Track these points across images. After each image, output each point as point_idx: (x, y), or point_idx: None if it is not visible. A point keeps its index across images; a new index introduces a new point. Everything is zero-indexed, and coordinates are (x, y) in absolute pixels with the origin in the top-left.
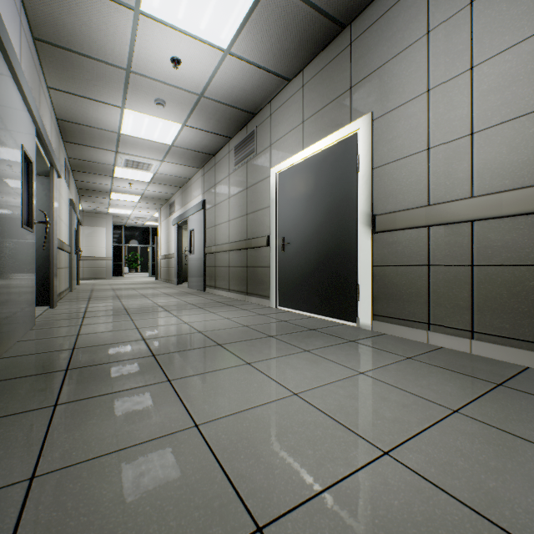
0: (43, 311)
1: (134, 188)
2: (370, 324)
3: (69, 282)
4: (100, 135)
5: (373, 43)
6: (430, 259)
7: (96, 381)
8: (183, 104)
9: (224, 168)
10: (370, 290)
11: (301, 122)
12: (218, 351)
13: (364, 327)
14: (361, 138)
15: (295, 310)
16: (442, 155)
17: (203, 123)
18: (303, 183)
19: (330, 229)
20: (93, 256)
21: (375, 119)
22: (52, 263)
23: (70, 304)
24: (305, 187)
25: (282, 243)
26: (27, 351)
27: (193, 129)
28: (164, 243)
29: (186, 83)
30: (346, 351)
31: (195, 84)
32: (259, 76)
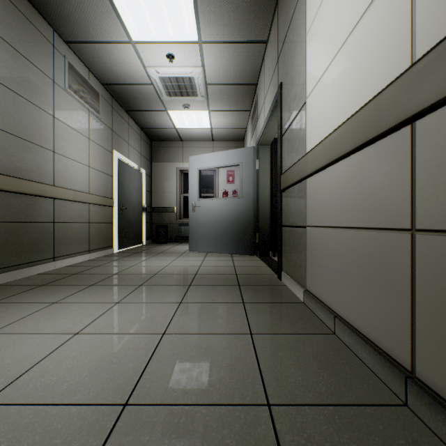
0: None
1: None
2: None
3: None
4: None
5: None
6: None
7: None
8: None
9: None
10: None
11: None
12: None
13: None
14: None
15: None
16: None
17: None
18: None
19: None
20: None
21: None
22: None
23: None
24: None
25: None
26: None
27: None
28: None
29: None
30: None
31: None
32: None
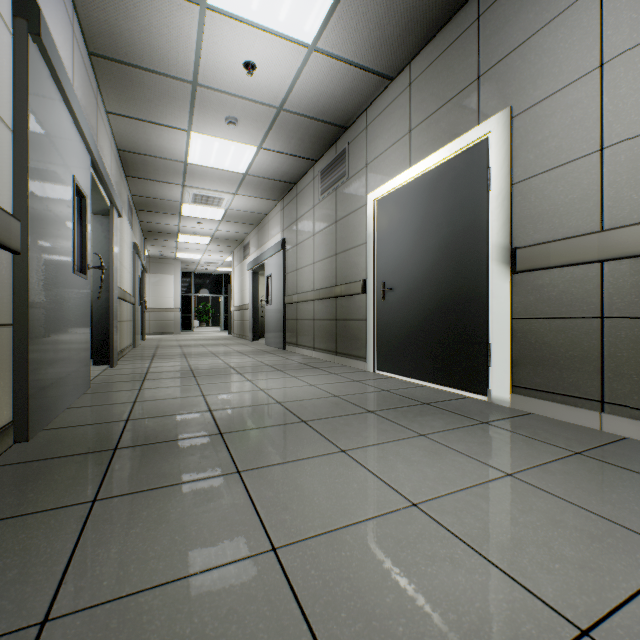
0: (102, 371)
1: (204, 229)
2: (507, 398)
3: (133, 337)
4: (165, 166)
5: (512, 12)
6: (604, 309)
7: (147, 468)
8: (258, 122)
9: (308, 198)
10: (508, 352)
11: (408, 131)
12: (302, 431)
13: (498, 402)
14: (494, 143)
15: (400, 376)
16: (625, 156)
17: (282, 144)
18: (410, 211)
19: (449, 270)
20: (160, 308)
21: (516, 116)
22: (112, 315)
23: (131, 363)
24: (413, 215)
25: (382, 289)
26: (75, 422)
27: (270, 153)
28: (238, 292)
29: (262, 94)
30: (479, 438)
31: (273, 94)
32: (353, 76)
